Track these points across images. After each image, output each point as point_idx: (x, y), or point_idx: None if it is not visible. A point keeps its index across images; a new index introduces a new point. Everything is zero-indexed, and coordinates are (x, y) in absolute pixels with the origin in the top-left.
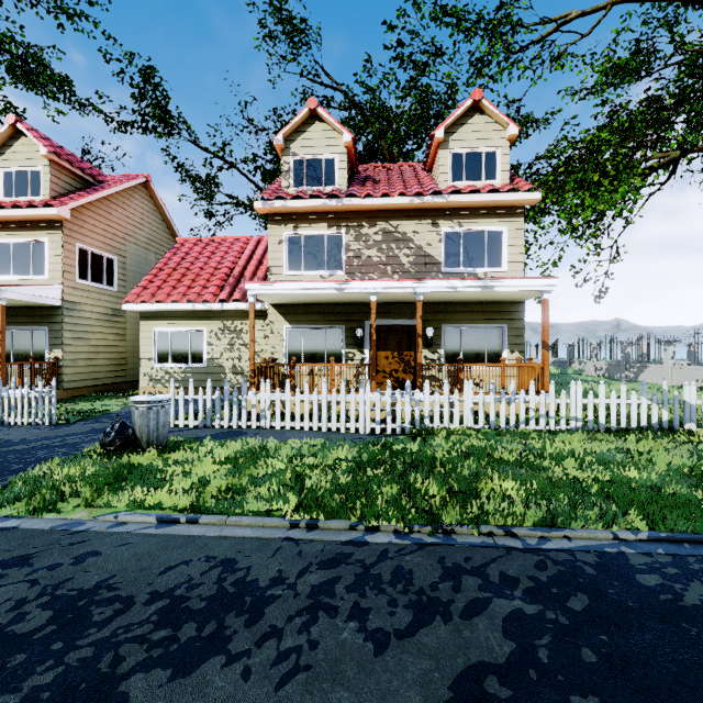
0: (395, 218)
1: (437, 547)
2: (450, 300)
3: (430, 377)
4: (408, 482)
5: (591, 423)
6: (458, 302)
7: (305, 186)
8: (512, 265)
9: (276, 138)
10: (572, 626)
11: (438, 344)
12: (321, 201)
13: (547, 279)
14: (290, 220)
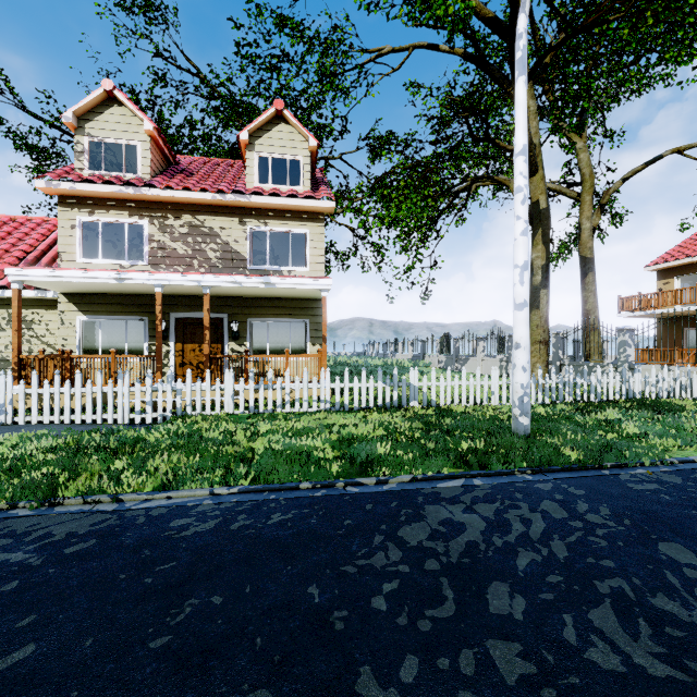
0: (202, 212)
1: (21, 519)
2: (254, 295)
3: (237, 368)
4: (72, 464)
5: (338, 404)
6: (264, 298)
7: (104, 170)
8: (314, 265)
9: (65, 115)
10: (37, 566)
11: (245, 337)
12: (116, 188)
13: (322, 279)
14: (85, 204)
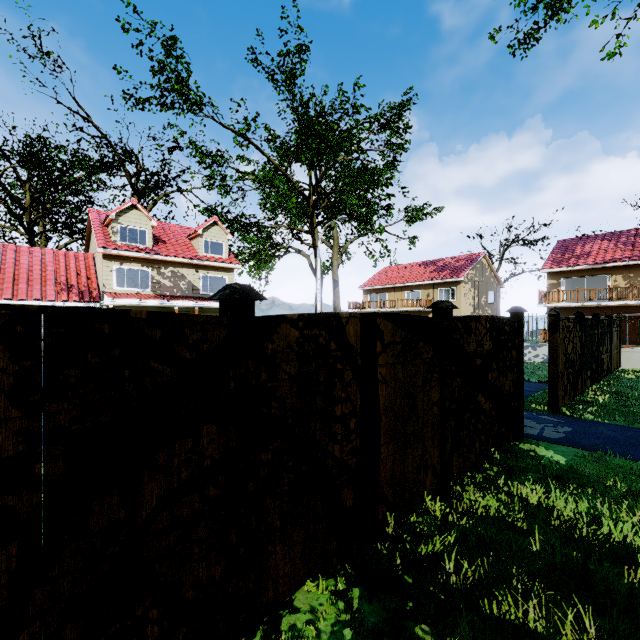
0: (178, 266)
1: None
2: (205, 307)
3: None
4: None
5: None
6: (208, 308)
7: (128, 242)
8: None
9: (111, 214)
10: None
11: None
12: (141, 254)
13: None
14: (118, 259)
